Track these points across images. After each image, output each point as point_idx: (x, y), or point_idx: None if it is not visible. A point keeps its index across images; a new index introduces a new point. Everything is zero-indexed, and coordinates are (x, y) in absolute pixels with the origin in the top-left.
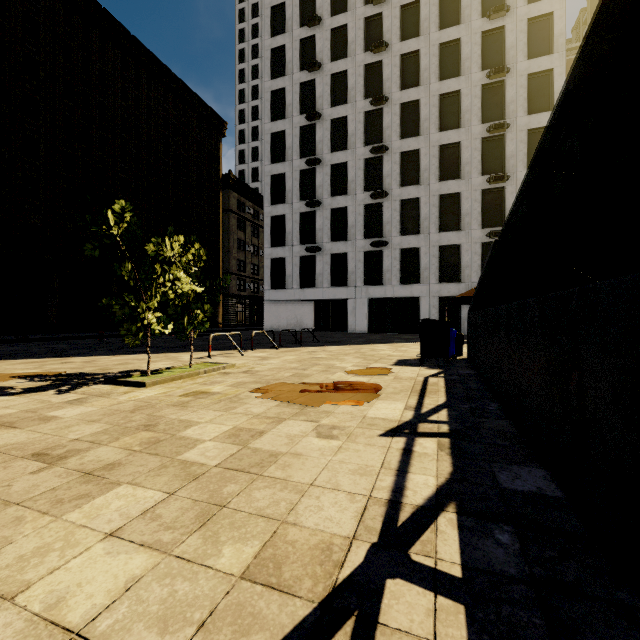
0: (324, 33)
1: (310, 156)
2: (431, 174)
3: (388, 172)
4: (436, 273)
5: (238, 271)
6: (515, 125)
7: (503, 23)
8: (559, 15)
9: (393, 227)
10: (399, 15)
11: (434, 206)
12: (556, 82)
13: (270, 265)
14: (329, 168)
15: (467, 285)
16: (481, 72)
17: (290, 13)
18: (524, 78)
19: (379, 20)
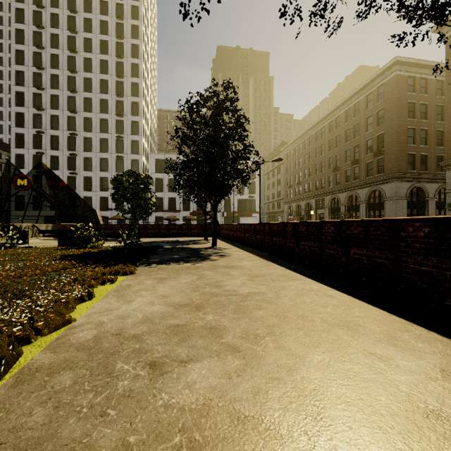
0: (47, 95)
1: (39, 149)
2: (97, 168)
3: (78, 164)
4: (99, 207)
5: None
6: (127, 157)
7: (123, 119)
8: (141, 123)
9: (81, 187)
10: (83, 101)
11: (98, 181)
12: (140, 145)
13: (15, 198)
14: (50, 157)
15: (111, 212)
16: (116, 134)
17: (27, 78)
18: (130, 141)
19: (75, 99)
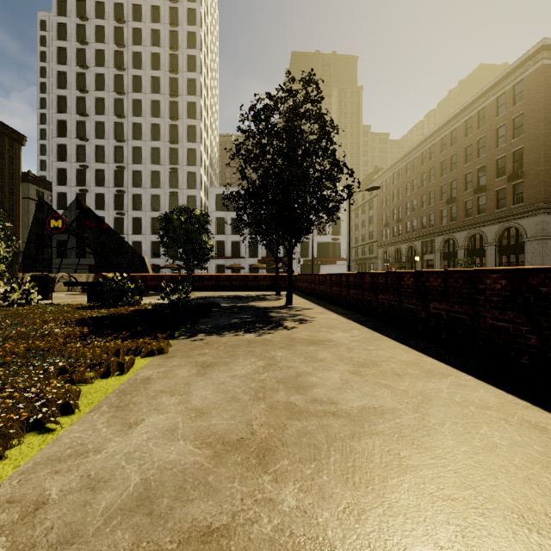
0: (91, 122)
1: (83, 186)
2: (147, 207)
3: (126, 202)
4: (150, 254)
5: (37, 241)
6: (182, 192)
7: (178, 147)
8: (198, 151)
9: (129, 230)
10: (132, 127)
11: (149, 222)
12: (197, 178)
13: (57, 244)
14: (94, 195)
15: (163, 260)
16: (169, 166)
17: (70, 103)
18: (186, 173)
19: (122, 125)
